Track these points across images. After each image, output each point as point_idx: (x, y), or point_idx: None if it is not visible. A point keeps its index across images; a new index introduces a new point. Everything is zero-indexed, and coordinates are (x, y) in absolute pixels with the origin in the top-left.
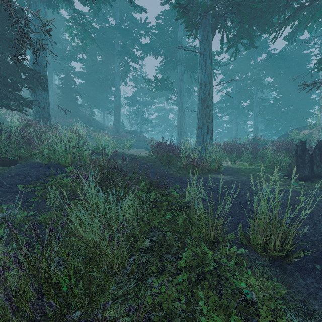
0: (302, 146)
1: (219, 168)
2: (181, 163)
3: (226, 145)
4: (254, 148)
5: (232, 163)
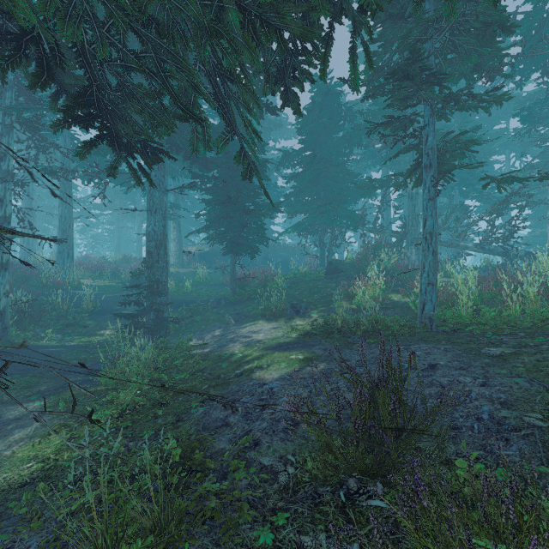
0: (134, 271)
1: (78, 286)
2: (42, 283)
3: (92, 263)
4: (116, 268)
5: (93, 281)
